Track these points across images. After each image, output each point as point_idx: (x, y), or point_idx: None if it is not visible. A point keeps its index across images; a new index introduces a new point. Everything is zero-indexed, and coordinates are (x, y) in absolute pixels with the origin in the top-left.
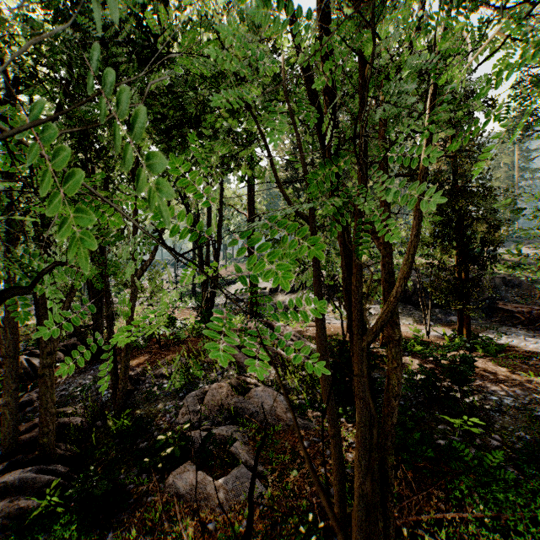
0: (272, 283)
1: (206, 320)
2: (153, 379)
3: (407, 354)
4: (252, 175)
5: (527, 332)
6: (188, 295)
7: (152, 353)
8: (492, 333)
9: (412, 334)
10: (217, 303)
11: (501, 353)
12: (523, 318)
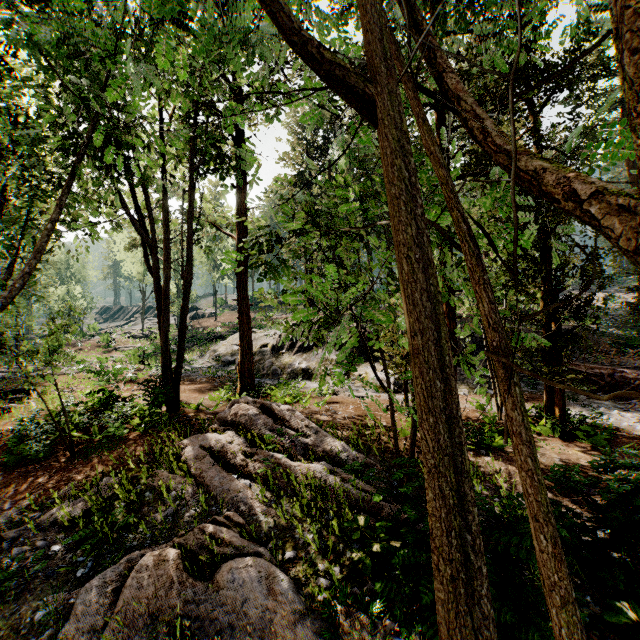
0: (275, 337)
1: (162, 402)
2: (36, 532)
3: (484, 453)
4: (244, 177)
5: (614, 401)
6: (153, 357)
7: (53, 471)
8: (575, 406)
9: (475, 412)
10: (198, 366)
11: (611, 442)
12: (603, 383)
